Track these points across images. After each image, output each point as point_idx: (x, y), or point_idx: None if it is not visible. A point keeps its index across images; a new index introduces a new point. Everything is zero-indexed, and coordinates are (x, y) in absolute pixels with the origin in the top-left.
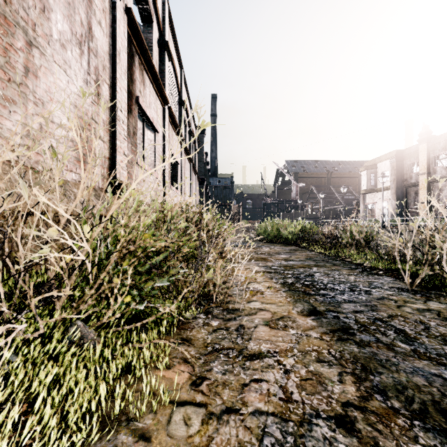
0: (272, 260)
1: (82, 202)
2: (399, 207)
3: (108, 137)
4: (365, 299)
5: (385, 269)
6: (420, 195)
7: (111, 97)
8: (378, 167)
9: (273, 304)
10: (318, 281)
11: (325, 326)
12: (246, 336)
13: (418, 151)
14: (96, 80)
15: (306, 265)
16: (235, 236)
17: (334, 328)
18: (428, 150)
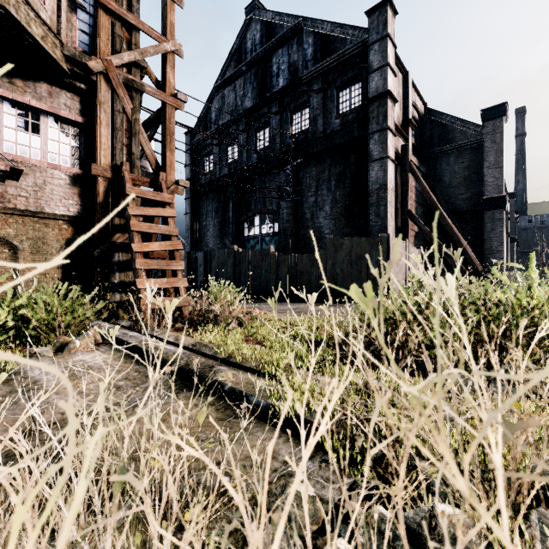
0: None
1: None
2: None
3: None
4: None
5: None
6: None
7: None
8: None
9: None
10: None
11: None
12: None
13: None
14: None
15: None
16: None
17: None
18: None
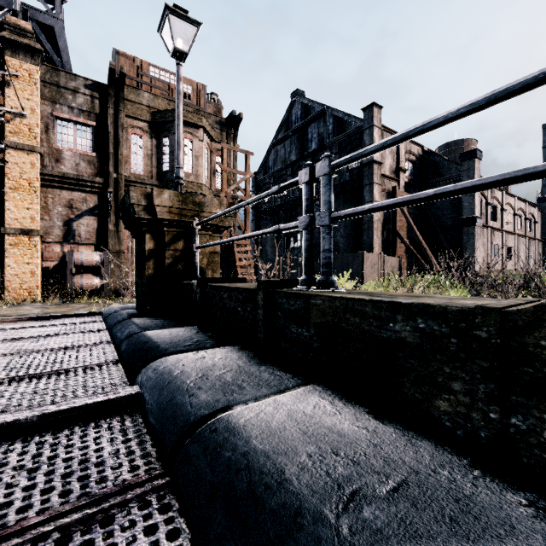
0: None
1: (484, 273)
2: None
3: (486, 258)
4: None
5: None
6: None
7: (486, 249)
8: None
9: None
10: None
11: None
12: None
13: None
14: (484, 249)
15: None
16: None
17: None
18: None
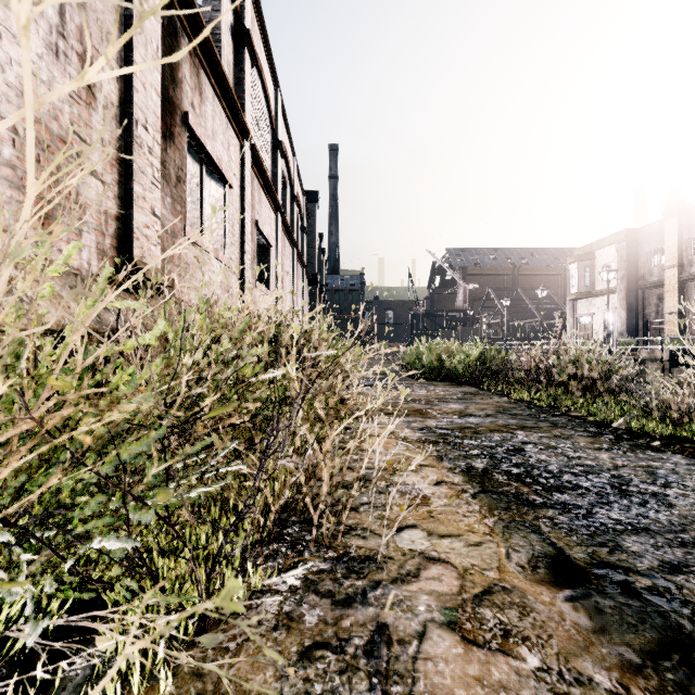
0: (436, 415)
1: (24, 299)
2: (631, 321)
3: (116, 177)
4: (669, 523)
5: (661, 437)
6: (666, 302)
7: (123, 98)
8: (596, 257)
9: (456, 537)
10: (540, 467)
11: (616, 632)
12: (398, 689)
13: (663, 230)
14: (84, 55)
15: (502, 425)
16: (367, 368)
17: (648, 643)
18: (680, 228)
